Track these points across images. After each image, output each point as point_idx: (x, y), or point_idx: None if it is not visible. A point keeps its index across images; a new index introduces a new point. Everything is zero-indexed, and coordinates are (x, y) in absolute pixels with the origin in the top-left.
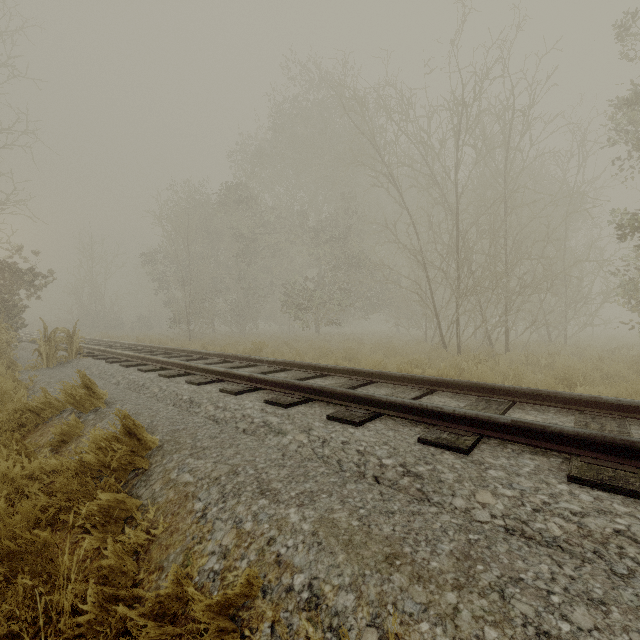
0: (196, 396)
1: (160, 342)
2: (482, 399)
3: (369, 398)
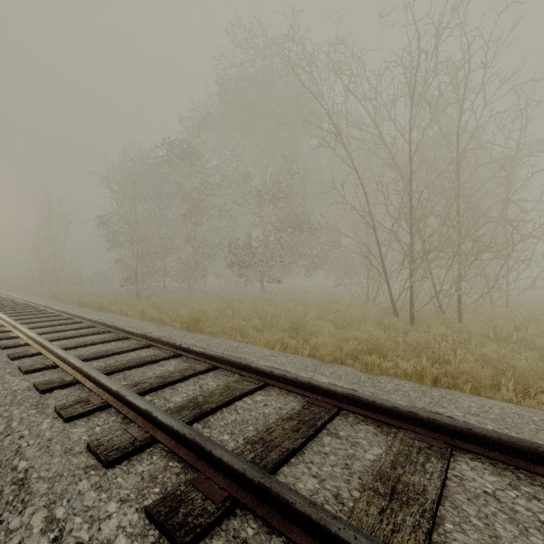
0: (39, 465)
1: (100, 305)
2: None
3: None
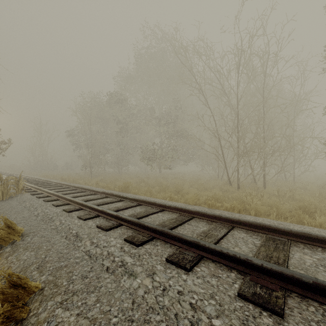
0: (81, 231)
1: (73, 180)
2: (269, 237)
3: (195, 243)
